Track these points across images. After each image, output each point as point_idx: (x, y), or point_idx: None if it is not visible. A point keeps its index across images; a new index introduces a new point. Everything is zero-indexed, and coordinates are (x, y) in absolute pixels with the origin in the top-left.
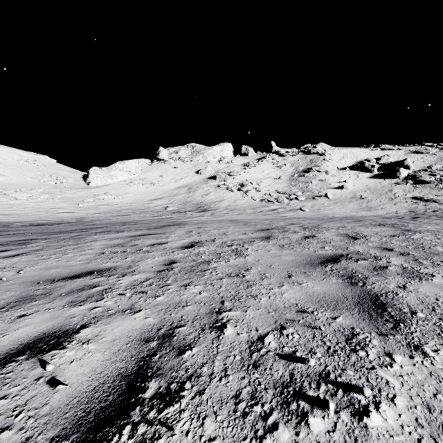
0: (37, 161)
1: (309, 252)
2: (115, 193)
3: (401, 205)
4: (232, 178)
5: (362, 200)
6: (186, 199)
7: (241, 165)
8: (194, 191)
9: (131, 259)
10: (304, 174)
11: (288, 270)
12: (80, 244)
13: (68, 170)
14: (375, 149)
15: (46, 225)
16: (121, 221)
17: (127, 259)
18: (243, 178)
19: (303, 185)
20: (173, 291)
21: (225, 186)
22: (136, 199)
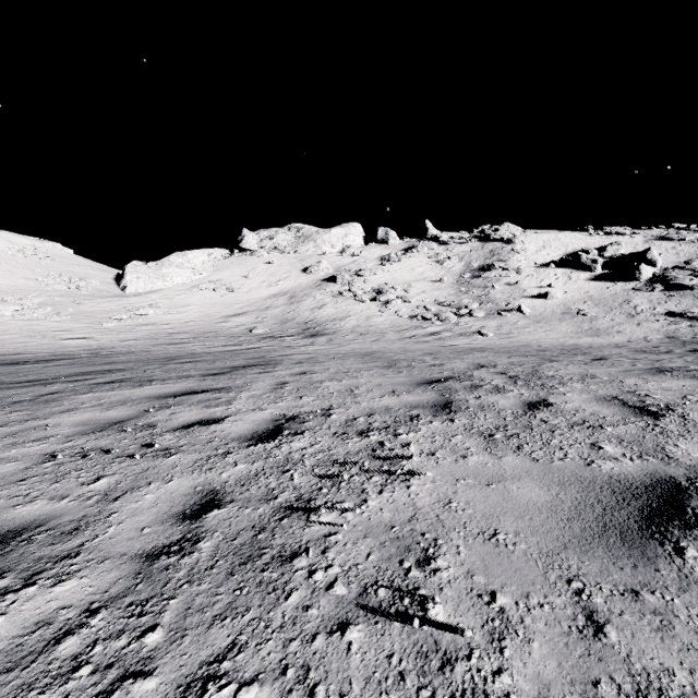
0: (39, 251)
1: (574, 468)
2: (168, 305)
3: (649, 326)
4: (363, 281)
5: (581, 317)
6: (286, 314)
7: (378, 258)
8: (299, 301)
9: (107, 483)
10: (480, 273)
11: (563, 569)
12: (33, 421)
13: (91, 267)
14: (595, 233)
15: (24, 363)
16: (167, 354)
17: (96, 486)
18: (381, 280)
19: (480, 292)
20: None
21: (350, 293)
22: (202, 315)
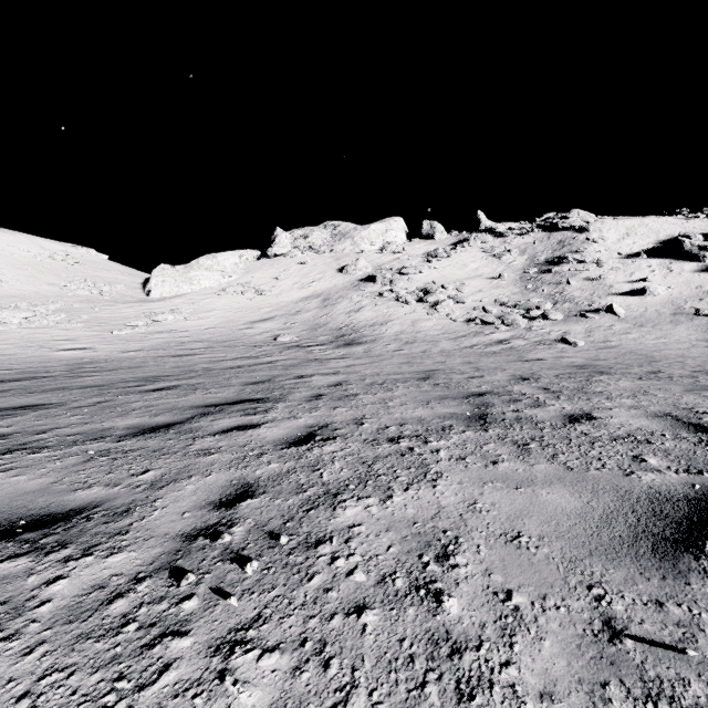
0: (69, 257)
1: None
2: (191, 310)
3: None
4: (407, 280)
5: (704, 319)
6: (318, 319)
7: (423, 255)
8: (333, 304)
9: None
10: (549, 267)
11: None
12: None
13: (121, 271)
14: (694, 216)
15: None
16: (154, 372)
17: None
18: (428, 278)
19: (552, 290)
20: None
21: (392, 294)
22: (225, 321)
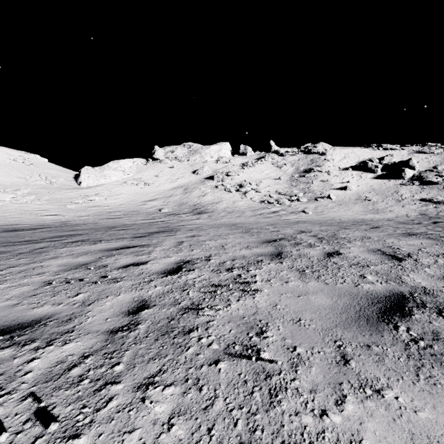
0: (26, 160)
1: (348, 288)
2: (108, 194)
3: (409, 207)
4: (231, 179)
5: (367, 202)
6: (182, 200)
7: (240, 164)
8: (190, 192)
9: (83, 296)
10: (305, 174)
11: (333, 336)
12: (33, 264)
13: (59, 170)
14: (377, 148)
15: (20, 230)
16: (108, 225)
17: (77, 298)
18: (242, 178)
19: (304, 186)
20: (115, 411)
21: (223, 187)
22: (129, 200)
